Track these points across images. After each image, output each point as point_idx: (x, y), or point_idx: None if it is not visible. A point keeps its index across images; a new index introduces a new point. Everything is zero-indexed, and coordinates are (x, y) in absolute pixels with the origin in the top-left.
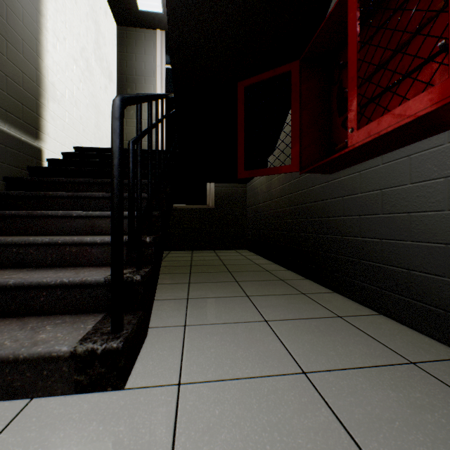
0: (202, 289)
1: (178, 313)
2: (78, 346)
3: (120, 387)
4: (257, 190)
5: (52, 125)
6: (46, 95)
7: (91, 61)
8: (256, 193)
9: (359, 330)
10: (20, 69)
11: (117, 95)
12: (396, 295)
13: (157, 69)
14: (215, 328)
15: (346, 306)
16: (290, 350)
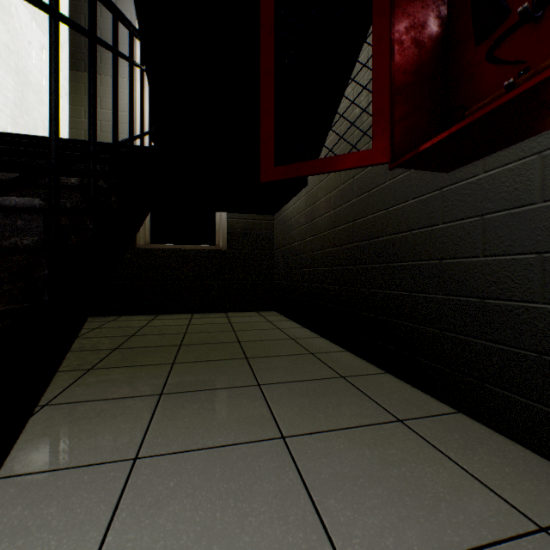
0: (183, 415)
1: None
2: None
3: None
4: (291, 223)
5: None
6: None
7: None
8: (290, 227)
9: None
10: None
11: (69, 68)
12: None
13: None
14: None
15: (521, 471)
16: None
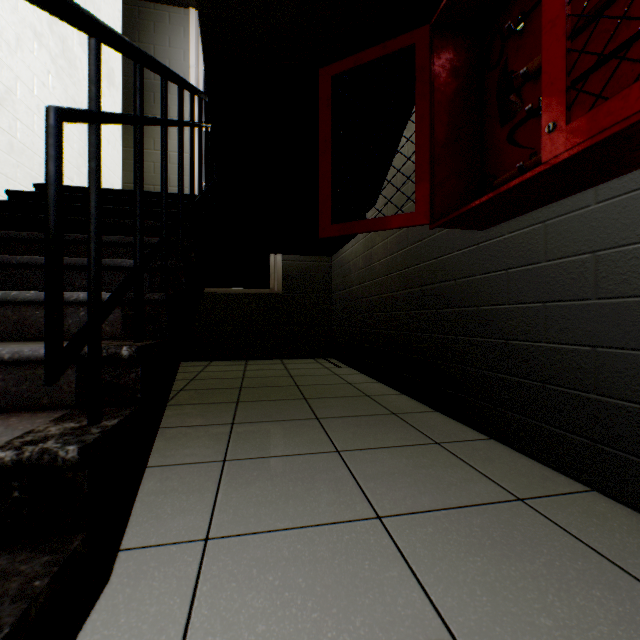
0: (255, 437)
1: (197, 503)
2: None
3: None
4: (349, 266)
5: None
6: None
7: (72, 43)
8: (348, 270)
9: (573, 536)
10: None
11: (123, 109)
12: (632, 458)
13: (190, 71)
14: (272, 546)
15: (522, 472)
16: (446, 617)
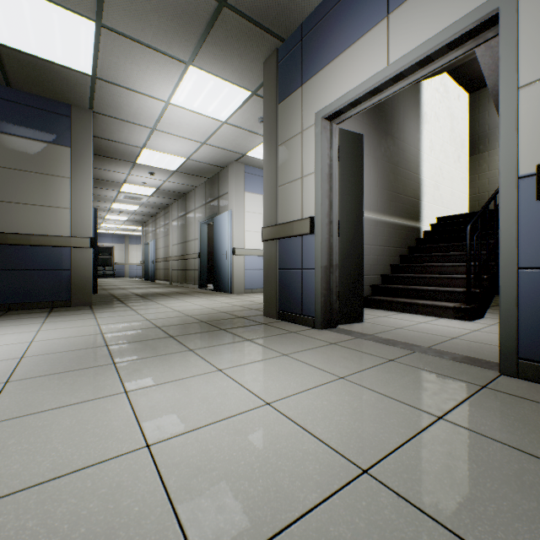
0: None
1: None
2: (455, 305)
3: (469, 321)
4: None
5: (424, 210)
6: (422, 194)
7: (447, 148)
8: None
9: None
10: (412, 189)
11: (468, 156)
12: None
13: None
14: None
15: None
16: None
